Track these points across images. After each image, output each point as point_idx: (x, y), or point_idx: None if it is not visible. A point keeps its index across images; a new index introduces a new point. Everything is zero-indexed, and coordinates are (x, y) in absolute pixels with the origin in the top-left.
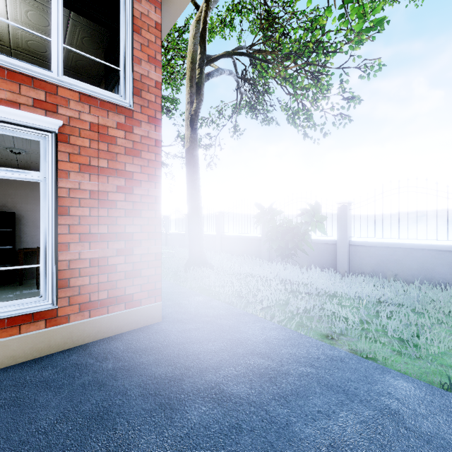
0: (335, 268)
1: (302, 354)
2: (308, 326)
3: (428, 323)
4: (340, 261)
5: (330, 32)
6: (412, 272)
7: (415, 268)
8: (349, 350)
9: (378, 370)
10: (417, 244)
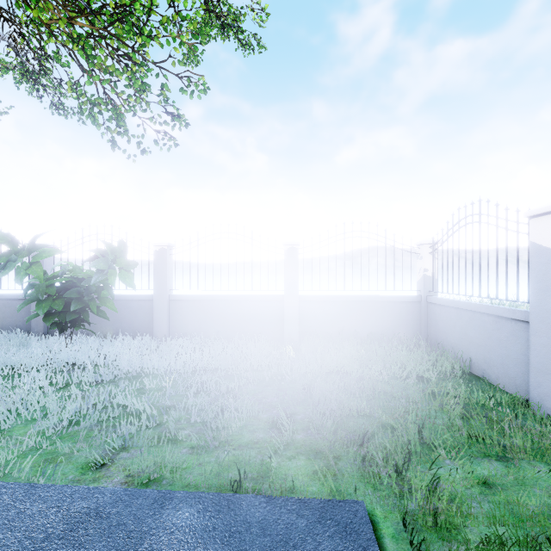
0: (153, 332)
1: (9, 546)
2: (66, 455)
3: (237, 388)
4: (158, 323)
5: (140, 3)
6: (232, 326)
7: (235, 322)
8: (124, 480)
9: (157, 504)
10: (236, 295)
